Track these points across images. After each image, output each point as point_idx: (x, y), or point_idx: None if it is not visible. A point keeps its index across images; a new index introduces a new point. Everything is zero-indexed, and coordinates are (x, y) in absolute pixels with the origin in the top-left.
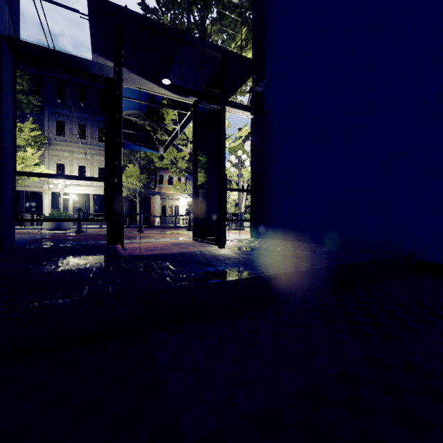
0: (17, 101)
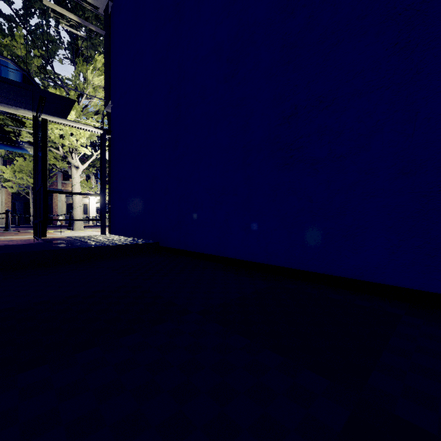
0: None
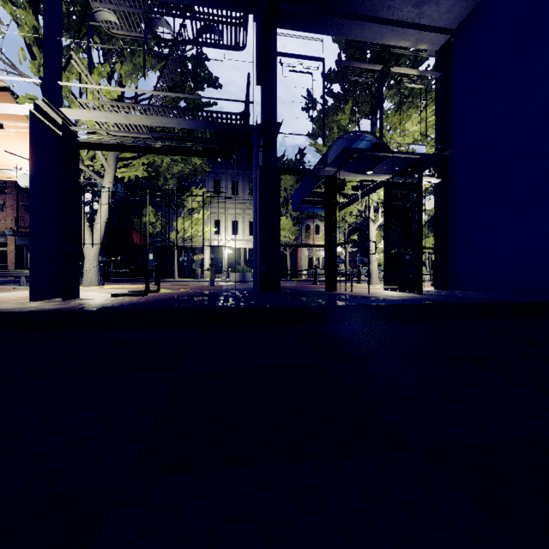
0: (194, 170)
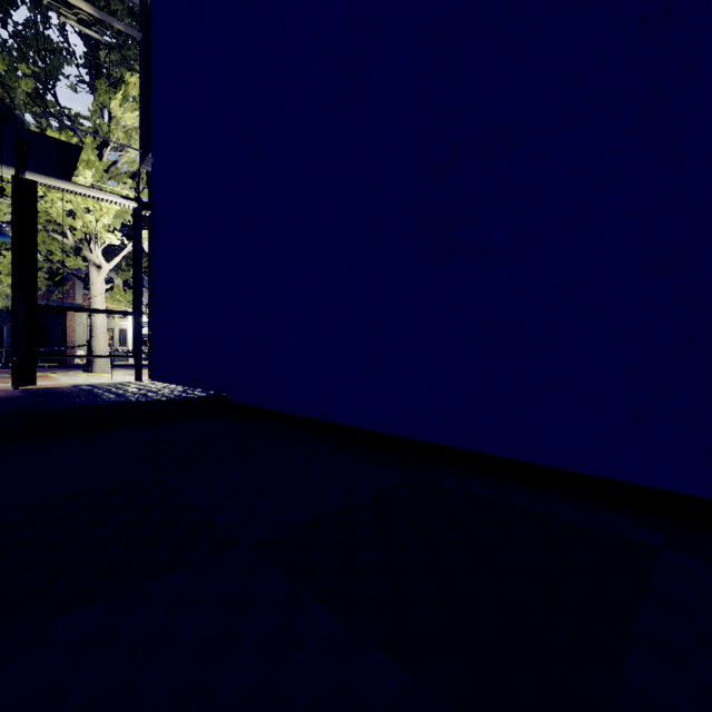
0: None
